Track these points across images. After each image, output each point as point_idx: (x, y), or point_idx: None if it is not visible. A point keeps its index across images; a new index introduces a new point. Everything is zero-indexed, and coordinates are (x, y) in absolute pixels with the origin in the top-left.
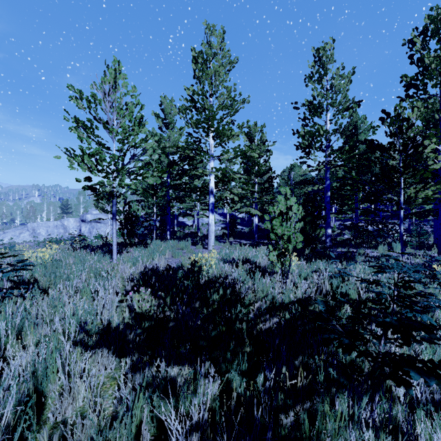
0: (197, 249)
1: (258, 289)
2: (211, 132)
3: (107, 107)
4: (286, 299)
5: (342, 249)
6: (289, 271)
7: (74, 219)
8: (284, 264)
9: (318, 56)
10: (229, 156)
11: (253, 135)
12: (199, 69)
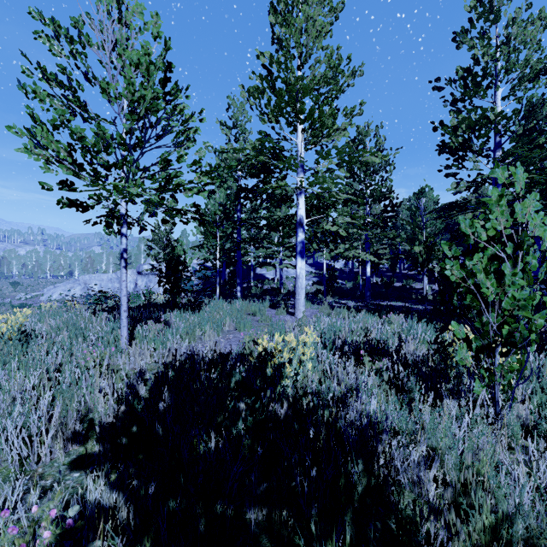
0: (277, 314)
1: (449, 464)
2: (299, 123)
3: (107, 54)
4: None
5: (535, 321)
6: None
7: (131, 271)
8: (493, 373)
9: None
10: (330, 162)
11: (363, 141)
12: (280, 23)
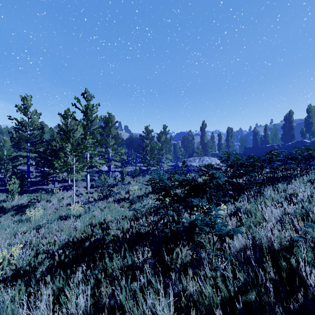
0: None
1: (7, 205)
2: None
3: None
4: (17, 204)
5: (35, 187)
6: (15, 199)
7: None
8: (14, 197)
9: (23, 103)
10: None
11: None
12: None
